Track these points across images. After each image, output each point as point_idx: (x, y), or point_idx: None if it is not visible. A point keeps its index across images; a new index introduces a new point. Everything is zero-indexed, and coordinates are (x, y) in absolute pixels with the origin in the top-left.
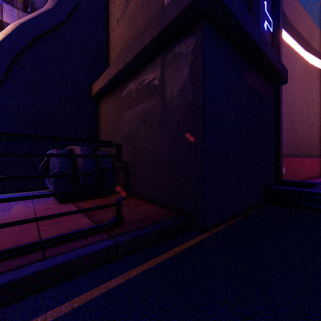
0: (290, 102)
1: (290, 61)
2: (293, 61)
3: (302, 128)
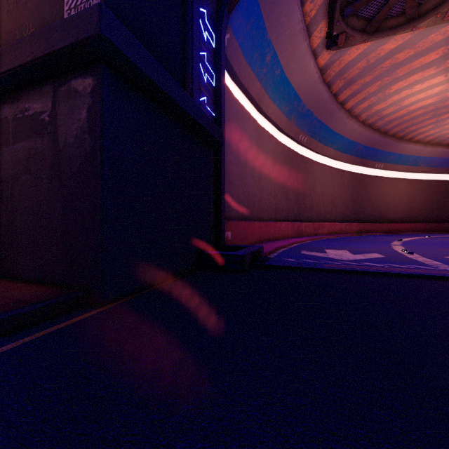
0: (241, 163)
1: (241, 120)
2: (244, 120)
3: (254, 191)
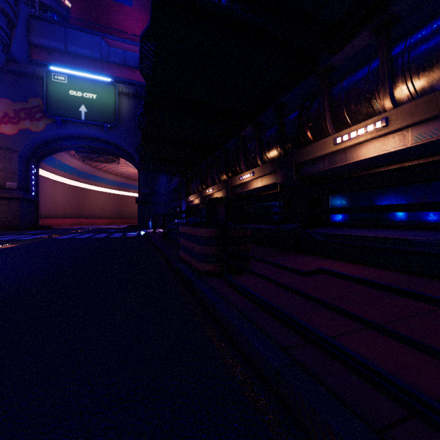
0: (45, 198)
1: (45, 182)
2: (47, 182)
3: (52, 207)
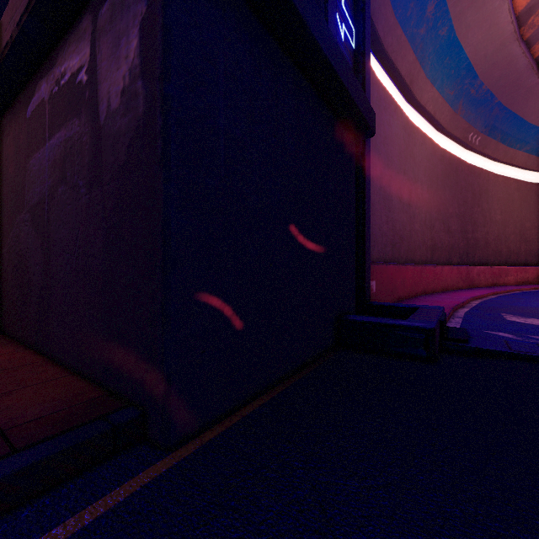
0: (385, 176)
1: (385, 113)
2: (389, 113)
3: (402, 220)
